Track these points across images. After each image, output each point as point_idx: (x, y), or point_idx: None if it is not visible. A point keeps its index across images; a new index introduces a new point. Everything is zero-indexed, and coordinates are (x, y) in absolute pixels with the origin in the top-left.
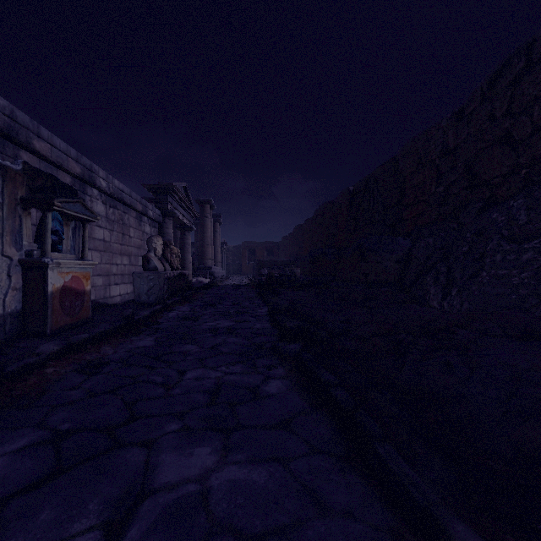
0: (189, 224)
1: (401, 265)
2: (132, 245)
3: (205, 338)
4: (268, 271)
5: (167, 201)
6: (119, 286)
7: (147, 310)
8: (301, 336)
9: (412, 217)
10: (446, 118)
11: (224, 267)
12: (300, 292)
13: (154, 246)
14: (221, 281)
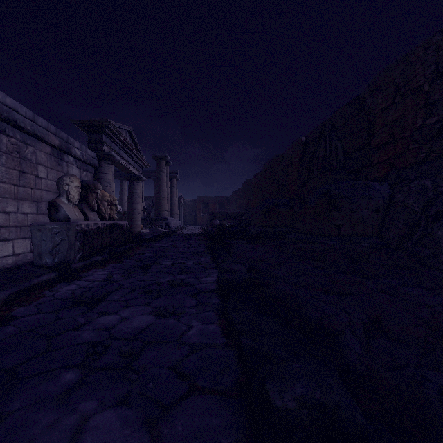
0: (138, 173)
1: (380, 215)
2: (42, 188)
3: (32, 413)
4: (219, 222)
5: (102, 141)
6: (12, 242)
7: (9, 289)
8: (321, 440)
9: (387, 159)
10: (442, 30)
11: (181, 218)
12: (255, 245)
13: (65, 188)
14: (175, 231)
